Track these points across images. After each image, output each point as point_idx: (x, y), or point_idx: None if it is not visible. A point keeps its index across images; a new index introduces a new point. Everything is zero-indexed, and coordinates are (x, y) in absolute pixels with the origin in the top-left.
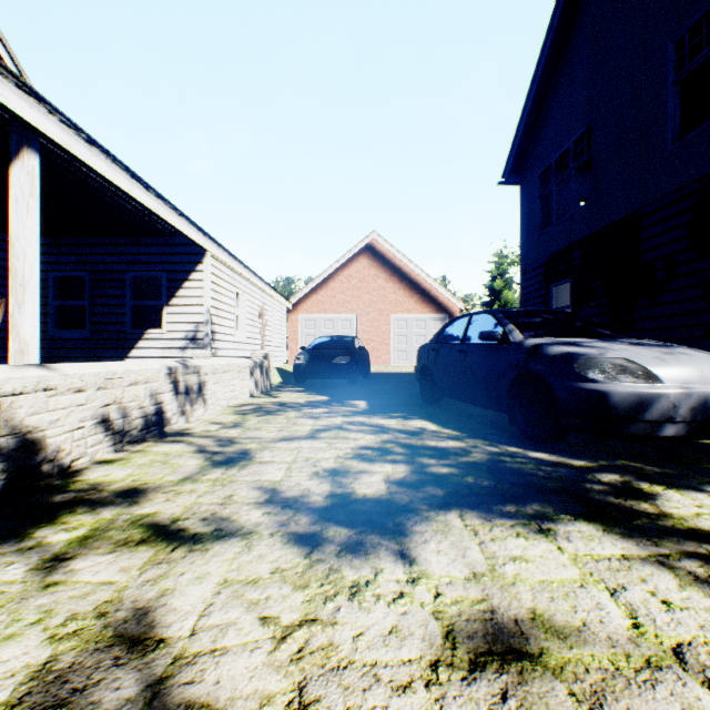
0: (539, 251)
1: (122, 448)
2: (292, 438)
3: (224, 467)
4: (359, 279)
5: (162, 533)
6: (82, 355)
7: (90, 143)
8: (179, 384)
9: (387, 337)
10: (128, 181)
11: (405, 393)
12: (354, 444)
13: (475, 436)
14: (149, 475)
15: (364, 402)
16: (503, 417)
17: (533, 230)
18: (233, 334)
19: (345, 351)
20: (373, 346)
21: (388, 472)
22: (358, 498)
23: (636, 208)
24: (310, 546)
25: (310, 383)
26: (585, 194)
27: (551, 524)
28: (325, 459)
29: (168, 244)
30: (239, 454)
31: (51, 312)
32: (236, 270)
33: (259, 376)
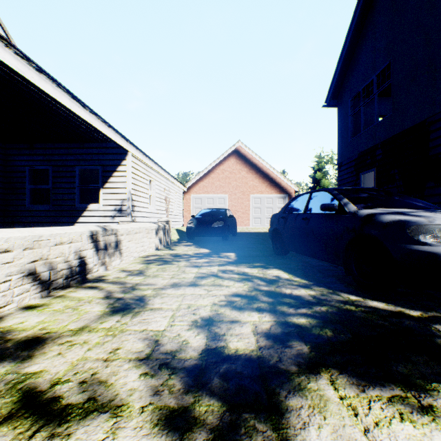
0: (351, 150)
1: (48, 294)
2: (179, 285)
3: (120, 314)
4: (230, 171)
5: (34, 403)
6: (47, 221)
7: (39, 71)
8: (99, 243)
9: (248, 209)
10: (69, 100)
11: (261, 247)
12: (226, 291)
13: (320, 284)
14: (56, 322)
15: (233, 254)
16: (335, 267)
17: (346, 136)
18: (147, 207)
19: (220, 218)
20: (238, 215)
21: (256, 321)
22: (231, 355)
23: (425, 117)
24: (179, 431)
25: (197, 239)
26: (382, 113)
27: (430, 398)
28: (203, 307)
29: (103, 147)
30: (135, 300)
31: (27, 192)
32: (149, 165)
33: (162, 235)
